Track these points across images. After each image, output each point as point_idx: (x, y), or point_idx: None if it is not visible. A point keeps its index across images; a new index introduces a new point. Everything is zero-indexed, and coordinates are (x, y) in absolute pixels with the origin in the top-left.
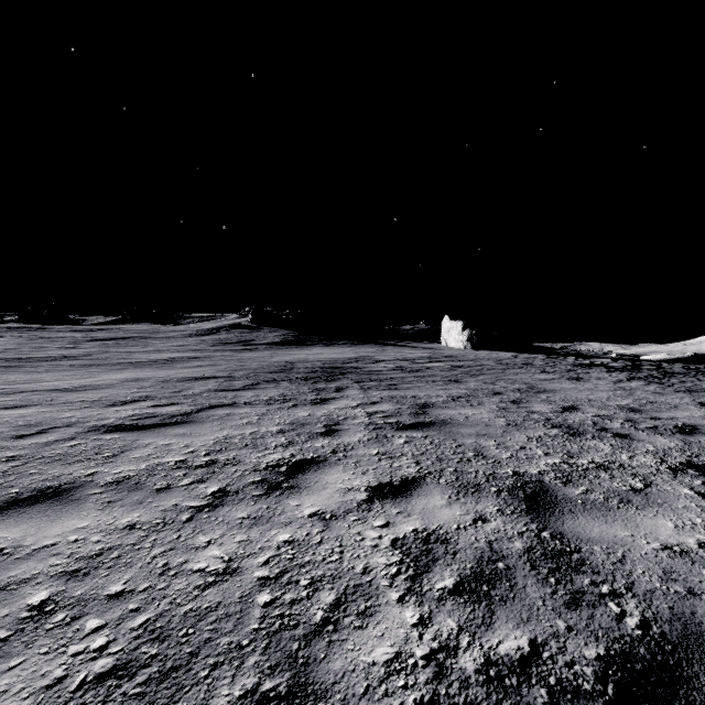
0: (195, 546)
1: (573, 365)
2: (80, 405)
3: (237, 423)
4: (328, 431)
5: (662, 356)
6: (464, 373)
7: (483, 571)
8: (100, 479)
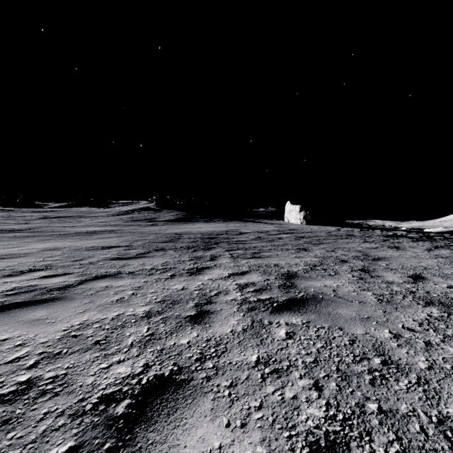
0: None
1: (383, 236)
2: None
3: (107, 301)
4: (199, 314)
5: (440, 229)
6: (308, 243)
7: None
8: None
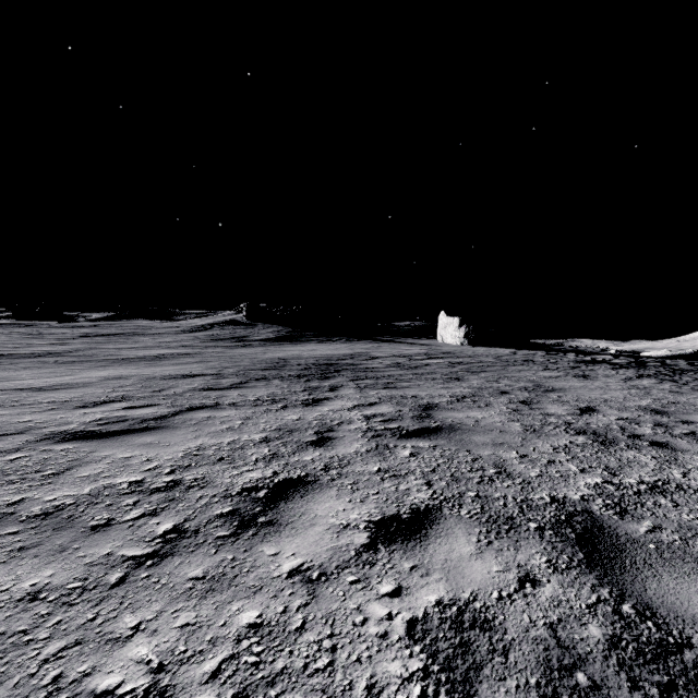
0: (113, 637)
1: (575, 361)
2: (46, 407)
3: (216, 429)
4: (320, 439)
5: (663, 352)
6: (464, 371)
7: (557, 693)
8: (24, 510)
